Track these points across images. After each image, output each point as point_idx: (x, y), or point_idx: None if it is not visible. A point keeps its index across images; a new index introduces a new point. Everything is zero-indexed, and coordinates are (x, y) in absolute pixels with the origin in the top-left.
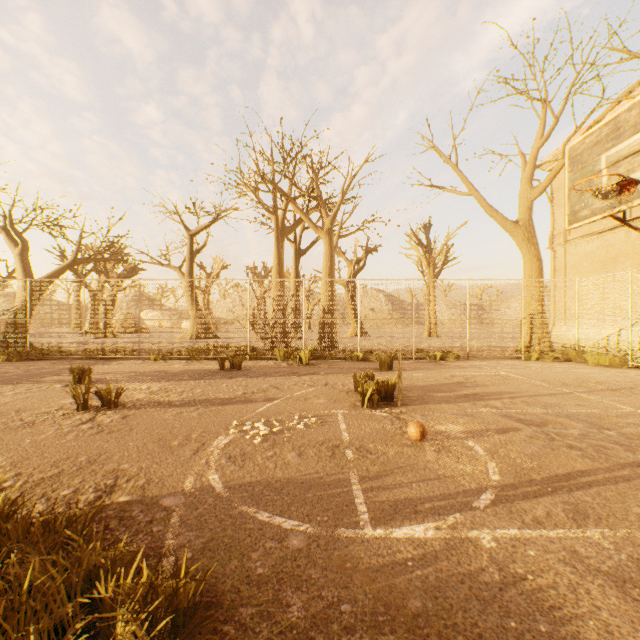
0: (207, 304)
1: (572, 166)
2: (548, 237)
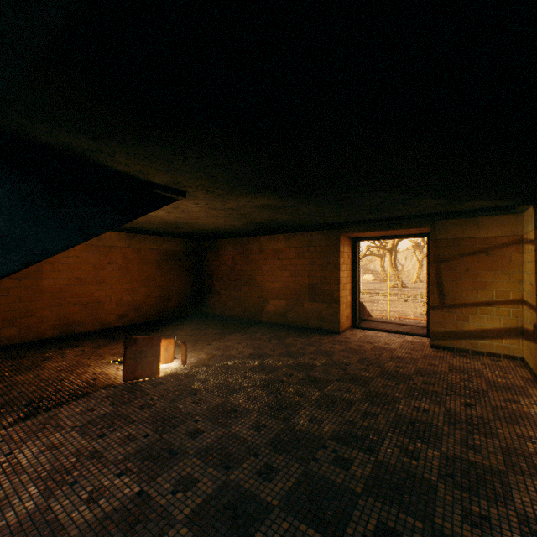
0: (383, 265)
1: None
2: None
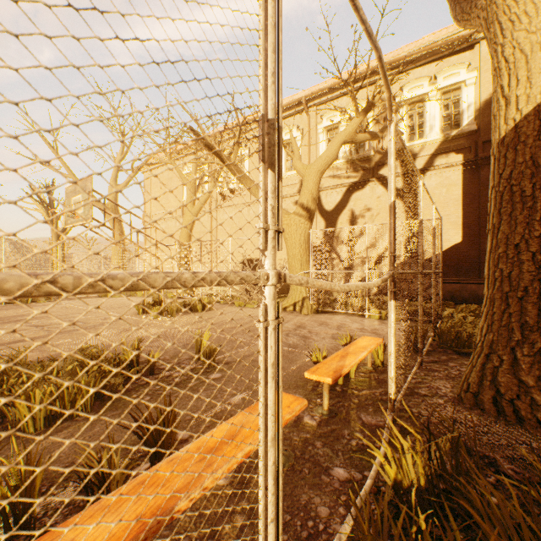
0: None
1: (67, 197)
2: (143, 216)
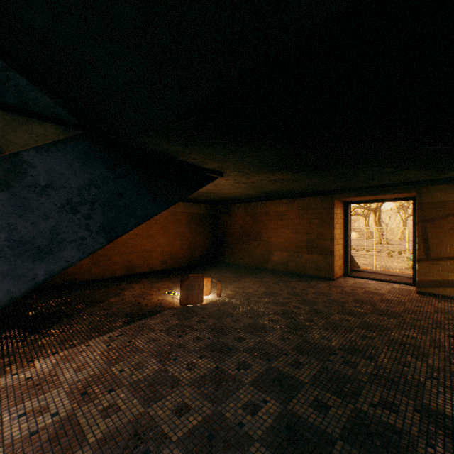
0: (367, 224)
1: None
2: None
